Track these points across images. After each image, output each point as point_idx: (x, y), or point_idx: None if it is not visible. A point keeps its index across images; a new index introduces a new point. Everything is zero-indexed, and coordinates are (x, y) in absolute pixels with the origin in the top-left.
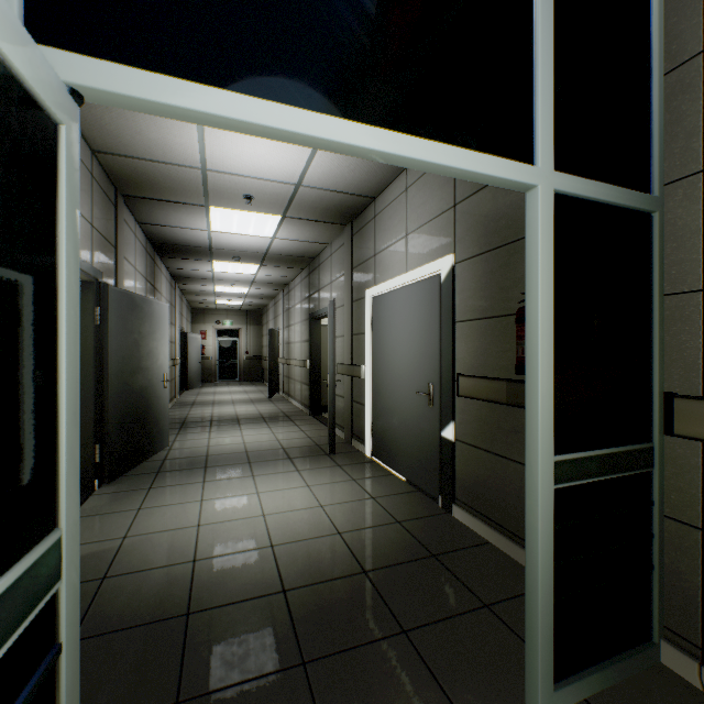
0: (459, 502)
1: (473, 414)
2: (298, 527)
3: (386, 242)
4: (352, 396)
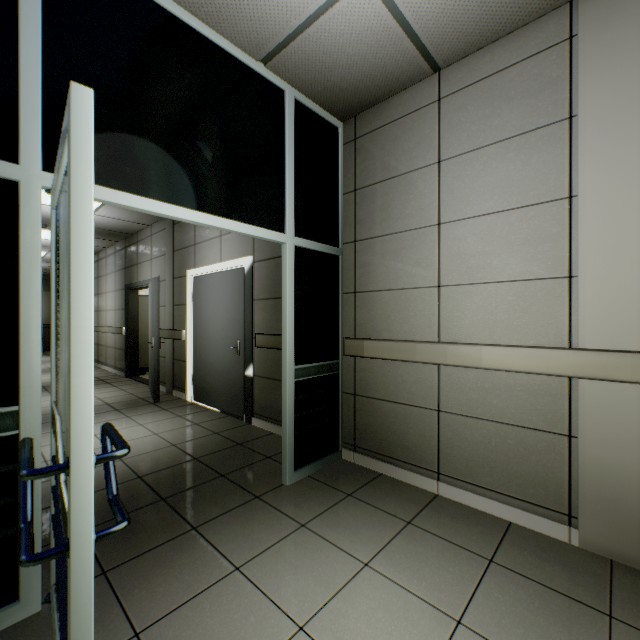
0: (256, 415)
1: (265, 357)
2: (140, 447)
3: (205, 237)
4: (174, 355)
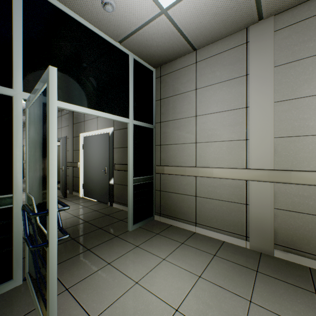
0: (115, 202)
1: (119, 175)
2: None
3: (89, 117)
4: (73, 175)
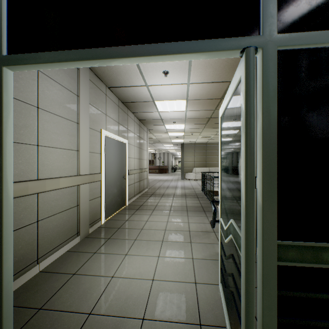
0: None
1: None
2: None
3: None
4: None
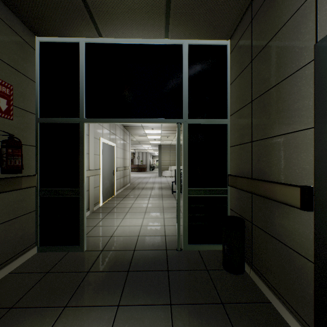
0: None
1: None
2: None
3: None
4: None
